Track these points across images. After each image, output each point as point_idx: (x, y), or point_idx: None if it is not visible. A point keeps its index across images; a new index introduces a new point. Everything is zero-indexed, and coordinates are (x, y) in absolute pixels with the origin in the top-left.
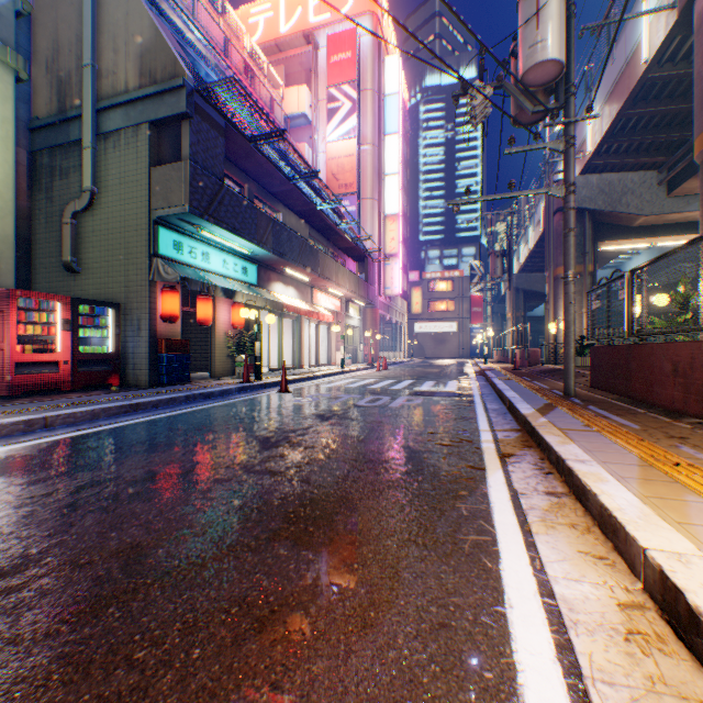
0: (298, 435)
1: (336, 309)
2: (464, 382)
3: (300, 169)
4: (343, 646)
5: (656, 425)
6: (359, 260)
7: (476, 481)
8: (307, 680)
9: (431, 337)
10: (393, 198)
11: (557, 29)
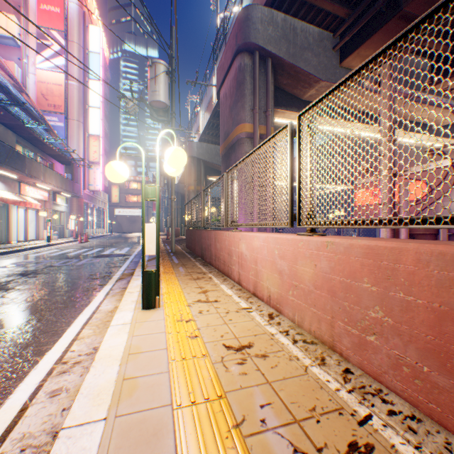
0: (3, 285)
1: (45, 198)
2: (134, 248)
3: (8, 88)
4: (17, 331)
5: (185, 261)
6: (67, 164)
7: (99, 289)
8: (2, 338)
9: (127, 218)
10: (96, 124)
11: (164, 88)
